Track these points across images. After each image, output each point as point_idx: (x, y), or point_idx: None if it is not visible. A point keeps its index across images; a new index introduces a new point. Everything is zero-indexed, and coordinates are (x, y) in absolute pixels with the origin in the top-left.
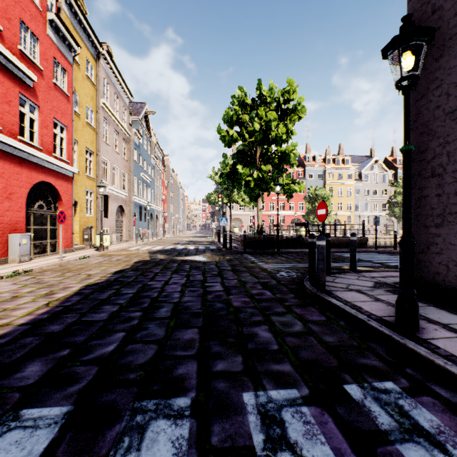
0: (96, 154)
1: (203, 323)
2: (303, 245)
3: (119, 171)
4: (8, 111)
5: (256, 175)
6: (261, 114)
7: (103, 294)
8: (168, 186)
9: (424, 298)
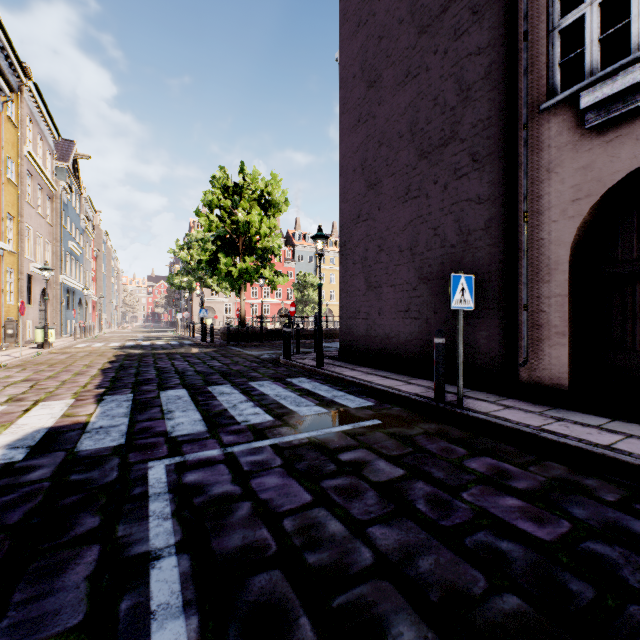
0: (18, 220)
1: (220, 374)
2: None
3: (43, 240)
4: None
5: (240, 266)
6: (245, 205)
7: (130, 371)
8: (98, 257)
9: (342, 359)
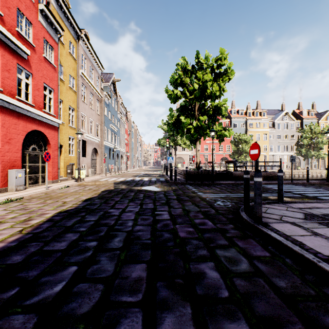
0: (77, 110)
1: (151, 256)
2: (232, 178)
3: (94, 122)
4: (8, 76)
5: (195, 124)
6: (199, 76)
7: (70, 221)
8: (130, 134)
9: None
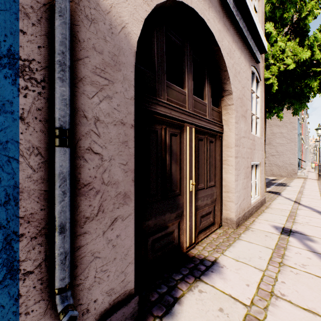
0: None
1: None
2: None
3: None
4: None
5: None
6: None
7: None
8: None
9: None
